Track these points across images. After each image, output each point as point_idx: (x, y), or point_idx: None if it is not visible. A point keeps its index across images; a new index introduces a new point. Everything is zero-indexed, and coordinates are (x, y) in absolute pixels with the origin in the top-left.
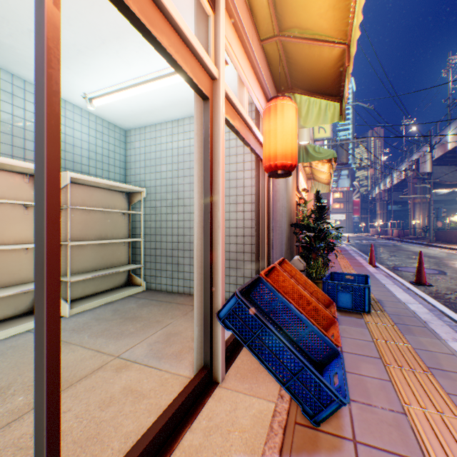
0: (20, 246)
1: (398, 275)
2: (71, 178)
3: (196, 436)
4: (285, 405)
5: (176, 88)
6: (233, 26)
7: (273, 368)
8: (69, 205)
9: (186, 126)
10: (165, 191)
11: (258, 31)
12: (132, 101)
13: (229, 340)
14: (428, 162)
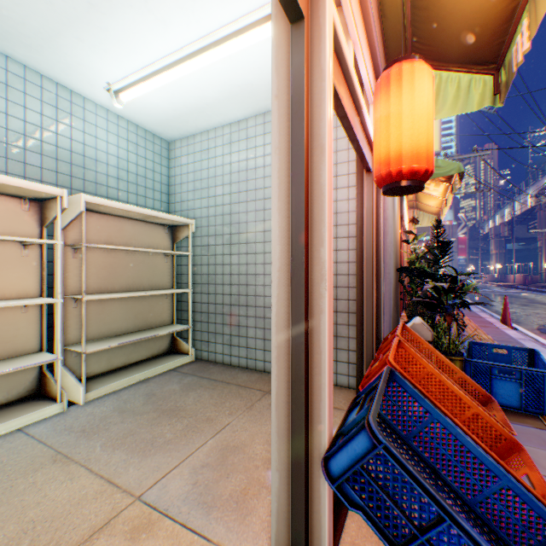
0: (7, 304)
1: None
2: (88, 204)
3: None
4: None
5: (235, 65)
6: None
7: None
8: (84, 242)
9: (250, 129)
10: (221, 222)
11: None
12: (174, 93)
13: None
14: None
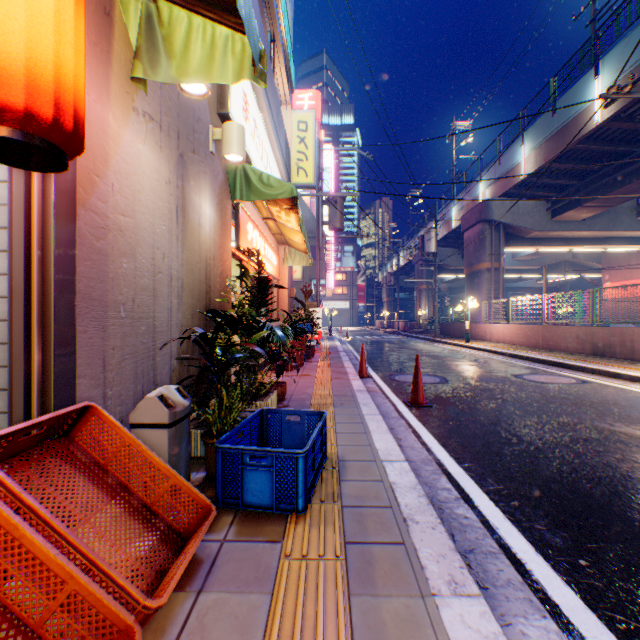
0: None
1: (393, 390)
2: None
3: None
4: None
5: None
6: None
7: None
8: None
9: None
10: None
11: None
12: None
13: None
14: (434, 240)
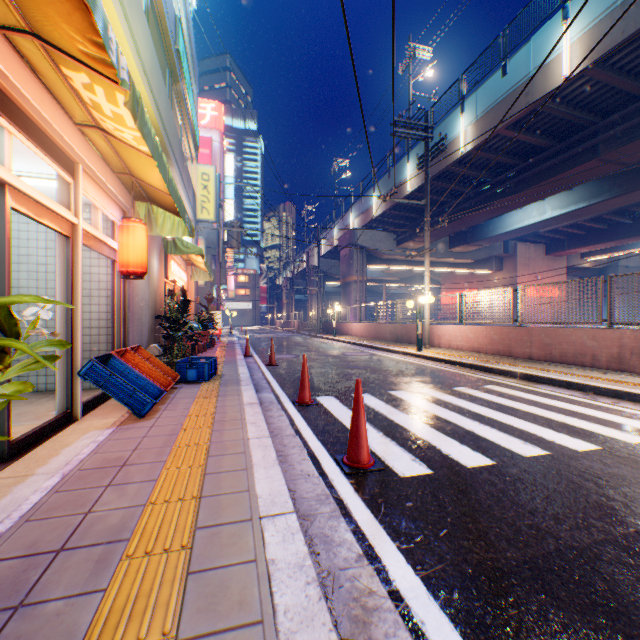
0: None
1: (263, 361)
2: None
3: (67, 432)
4: (126, 417)
5: None
6: (90, 177)
7: (117, 396)
8: None
9: None
10: None
11: (113, 168)
12: None
13: (86, 401)
14: (317, 256)
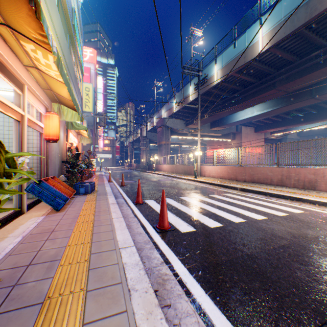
0: None
1: (118, 184)
2: None
3: (20, 219)
4: (50, 211)
5: None
6: (30, 91)
7: (46, 200)
8: None
9: None
10: None
11: (42, 86)
12: None
13: (28, 204)
14: (145, 131)
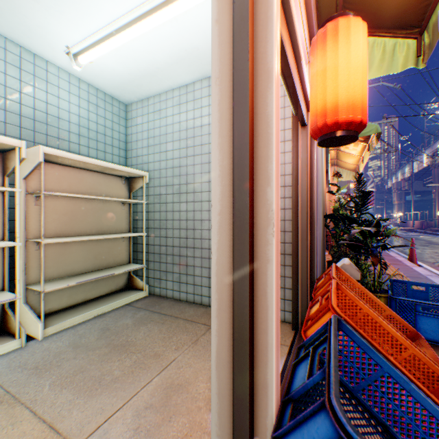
0: None
1: None
2: (48, 156)
3: None
4: None
5: (182, 28)
6: None
7: None
8: (43, 190)
9: (197, 91)
10: (171, 174)
11: None
12: (128, 57)
13: None
14: None
